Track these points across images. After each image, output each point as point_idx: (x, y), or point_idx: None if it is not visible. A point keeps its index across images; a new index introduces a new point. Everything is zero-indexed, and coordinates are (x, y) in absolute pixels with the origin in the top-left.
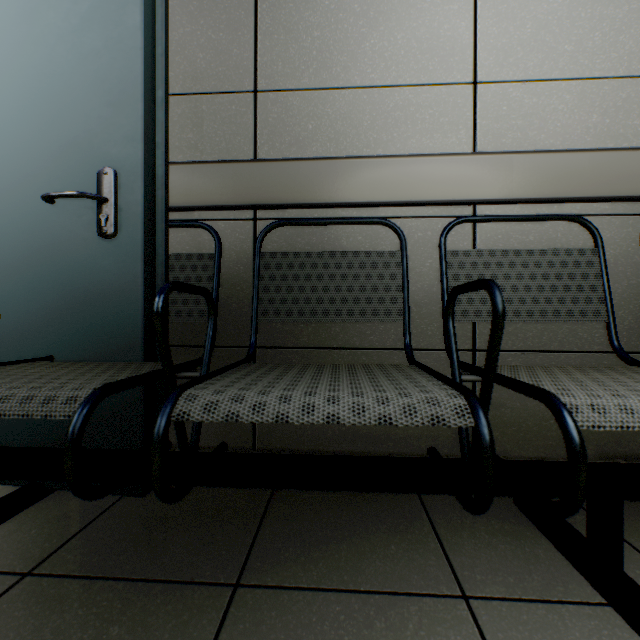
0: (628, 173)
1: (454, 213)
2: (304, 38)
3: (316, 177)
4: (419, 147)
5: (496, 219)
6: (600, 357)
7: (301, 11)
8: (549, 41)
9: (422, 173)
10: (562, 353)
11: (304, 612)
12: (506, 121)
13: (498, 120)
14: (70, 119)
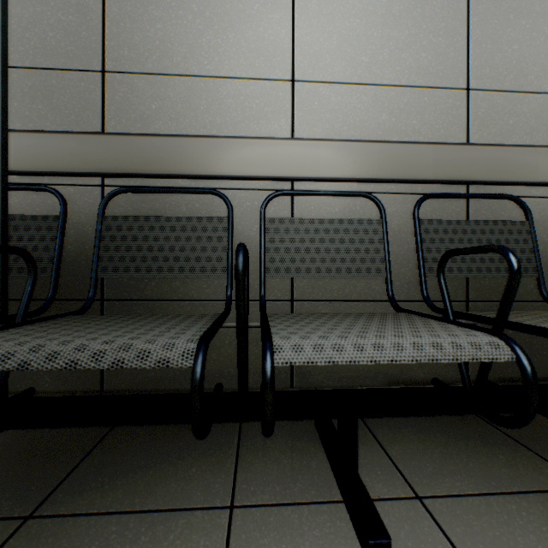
0: (406, 161)
1: (276, 187)
2: (148, 28)
3: (156, 151)
4: (248, 130)
5: (306, 193)
6: (388, 305)
7: (146, 4)
8: (350, 52)
9: (247, 152)
10: (360, 302)
11: (80, 535)
12: (317, 114)
13: (311, 113)
14: None
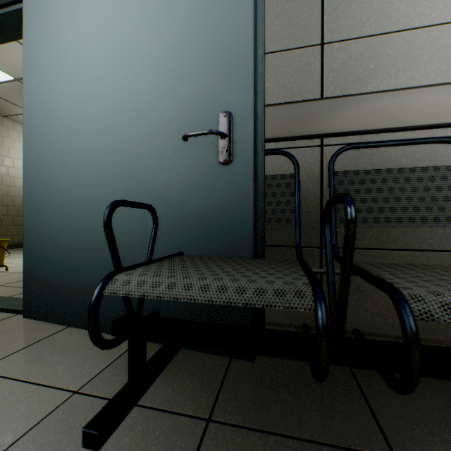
0: None
1: None
2: None
3: (381, 107)
4: None
5: None
6: None
7: None
8: None
9: None
10: None
11: None
12: None
13: None
14: (195, 79)
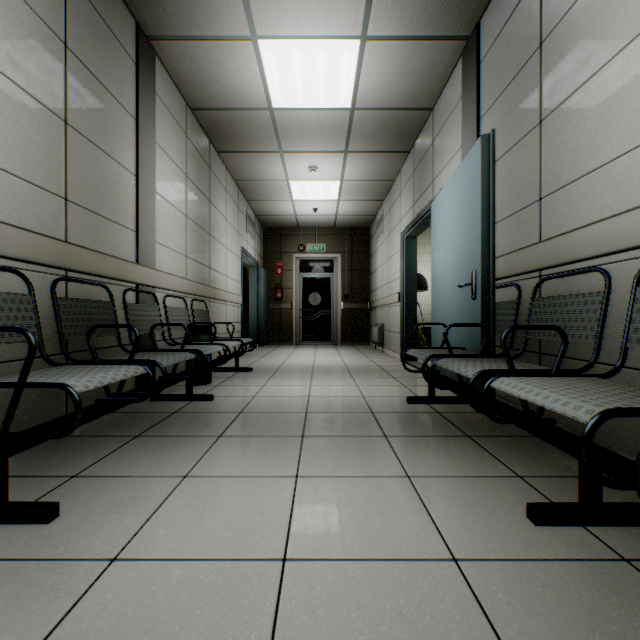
0: None
1: None
2: (562, 153)
3: (560, 246)
4: (634, 200)
5: None
6: None
7: (560, 137)
8: None
9: (624, 226)
10: None
11: (470, 446)
12: None
13: None
14: (467, 251)
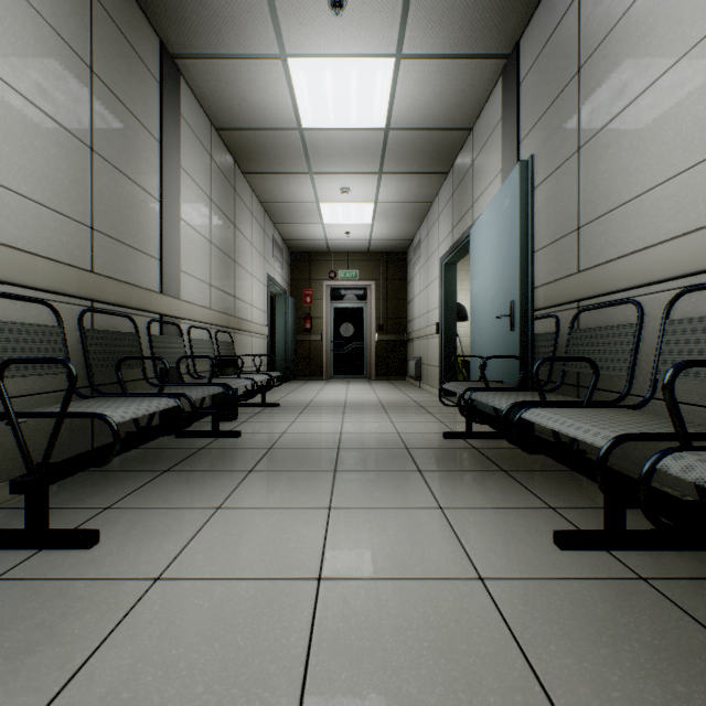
0: None
1: (693, 282)
2: (599, 183)
3: (597, 277)
4: (666, 232)
5: None
6: None
7: (597, 166)
8: None
9: (655, 258)
10: None
11: (506, 480)
12: None
13: None
14: (506, 281)
